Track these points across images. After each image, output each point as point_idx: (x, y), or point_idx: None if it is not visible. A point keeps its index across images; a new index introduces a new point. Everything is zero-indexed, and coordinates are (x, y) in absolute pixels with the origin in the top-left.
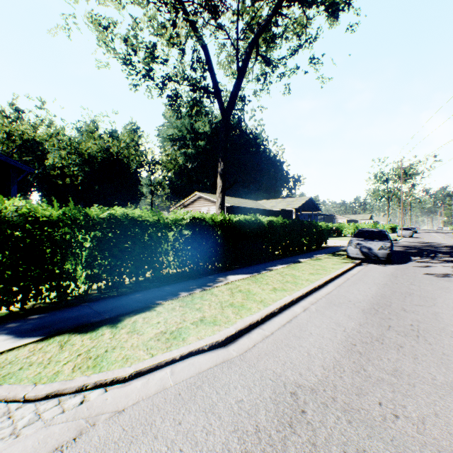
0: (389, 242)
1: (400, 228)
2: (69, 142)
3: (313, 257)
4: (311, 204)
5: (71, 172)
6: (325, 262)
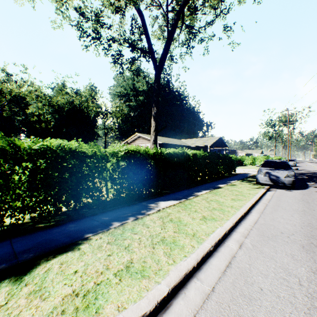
0: (293, 171)
1: (287, 160)
2: (44, 97)
3: (228, 183)
4: (220, 142)
5: (45, 118)
6: (240, 188)
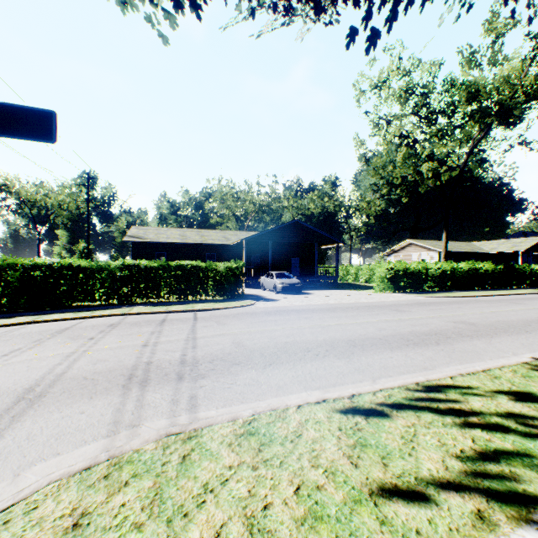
0: None
1: None
2: (299, 207)
3: (516, 289)
4: None
5: None
6: (521, 291)
